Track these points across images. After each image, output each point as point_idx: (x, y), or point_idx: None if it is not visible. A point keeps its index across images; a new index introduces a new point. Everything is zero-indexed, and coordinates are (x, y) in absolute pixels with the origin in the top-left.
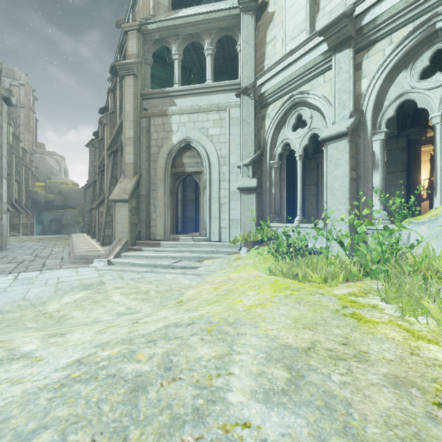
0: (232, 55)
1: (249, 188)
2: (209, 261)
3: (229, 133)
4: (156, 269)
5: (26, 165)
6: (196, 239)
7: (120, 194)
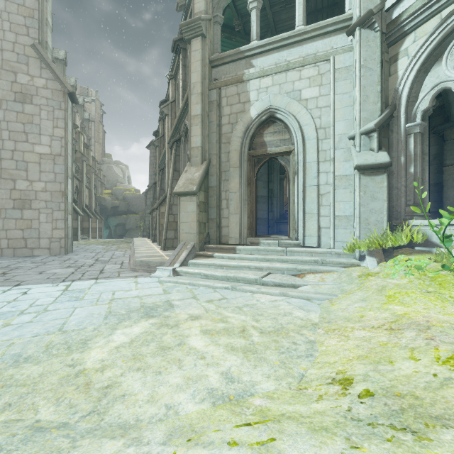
0: (318, 6)
1: (377, 165)
2: (315, 276)
3: (334, 92)
4: (239, 285)
5: (96, 173)
6: (283, 243)
7: (186, 185)
